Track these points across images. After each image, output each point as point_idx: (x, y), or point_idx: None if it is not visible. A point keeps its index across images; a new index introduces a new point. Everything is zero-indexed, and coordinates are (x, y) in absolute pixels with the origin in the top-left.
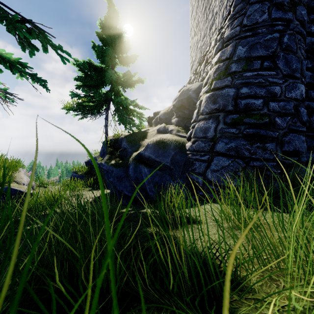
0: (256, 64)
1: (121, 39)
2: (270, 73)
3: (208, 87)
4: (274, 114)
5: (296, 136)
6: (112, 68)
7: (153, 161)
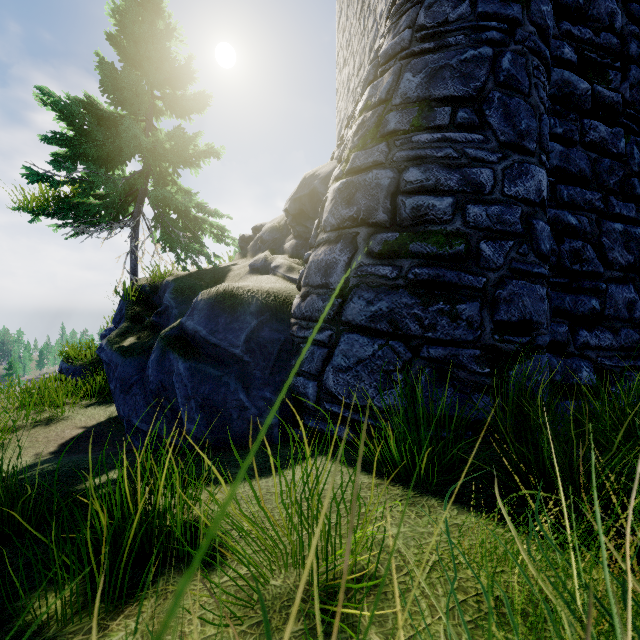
0: (442, 114)
1: (165, 51)
2: (470, 137)
3: (342, 167)
4: (477, 234)
5: (526, 287)
6: (147, 120)
7: (204, 343)
